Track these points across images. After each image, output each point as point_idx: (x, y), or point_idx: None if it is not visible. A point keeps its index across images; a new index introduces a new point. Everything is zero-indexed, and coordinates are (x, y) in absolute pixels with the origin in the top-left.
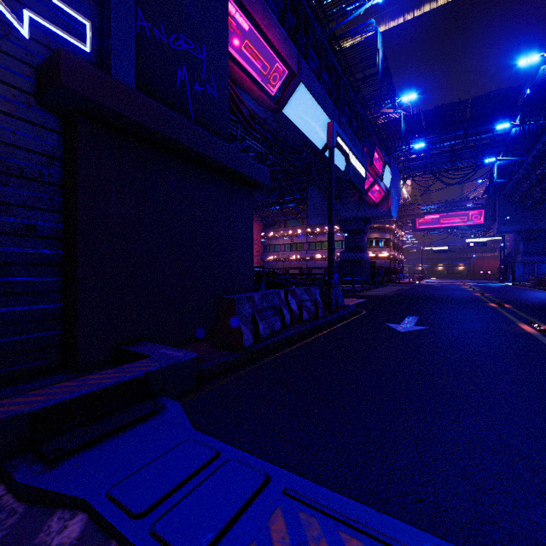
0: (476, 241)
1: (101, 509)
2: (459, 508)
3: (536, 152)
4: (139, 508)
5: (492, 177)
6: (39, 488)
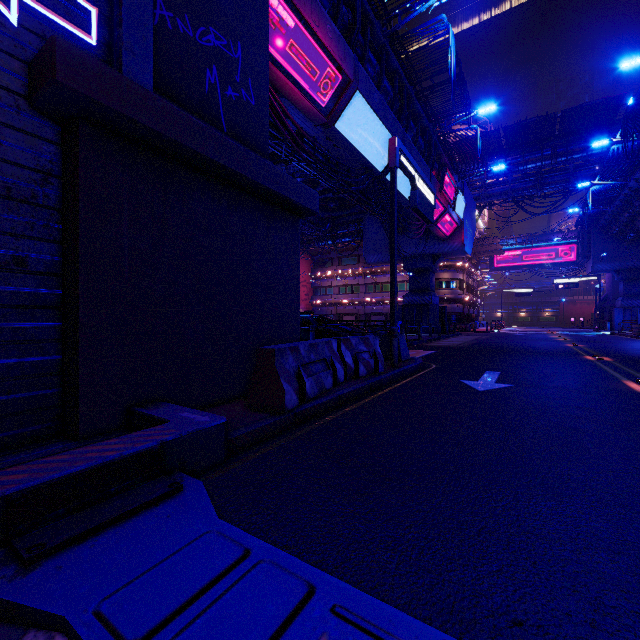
0: (566, 282)
1: (85, 633)
2: (572, 637)
3: (639, 174)
4: (136, 632)
5: (586, 205)
6: (6, 601)
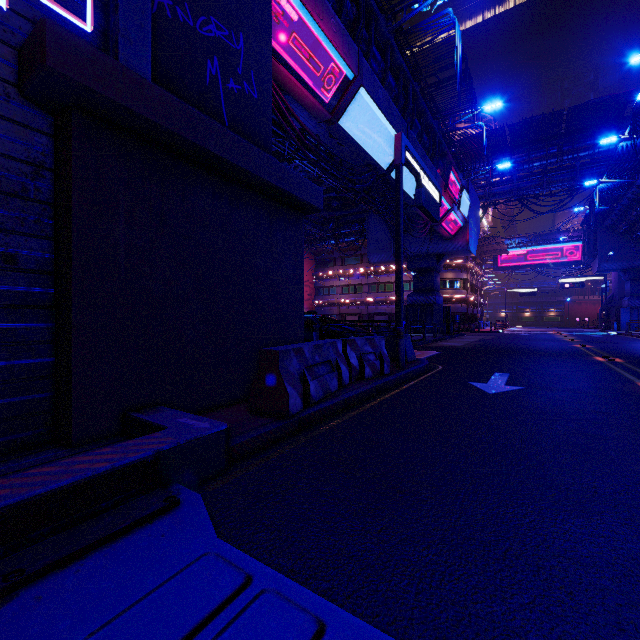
0: (572, 282)
1: None
2: None
3: None
4: None
5: (593, 204)
6: None
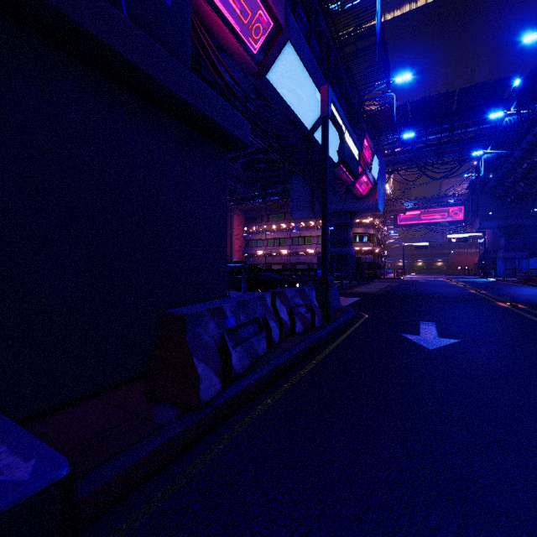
0: (458, 237)
1: None
2: None
3: (525, 144)
4: None
5: (478, 171)
6: None
